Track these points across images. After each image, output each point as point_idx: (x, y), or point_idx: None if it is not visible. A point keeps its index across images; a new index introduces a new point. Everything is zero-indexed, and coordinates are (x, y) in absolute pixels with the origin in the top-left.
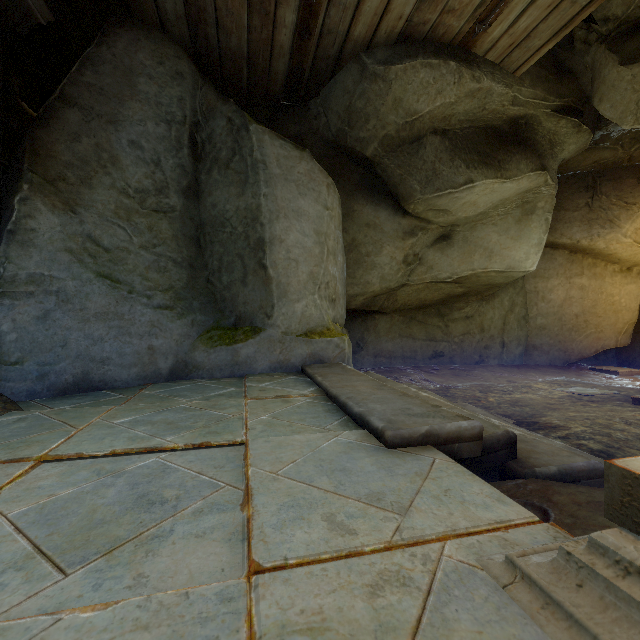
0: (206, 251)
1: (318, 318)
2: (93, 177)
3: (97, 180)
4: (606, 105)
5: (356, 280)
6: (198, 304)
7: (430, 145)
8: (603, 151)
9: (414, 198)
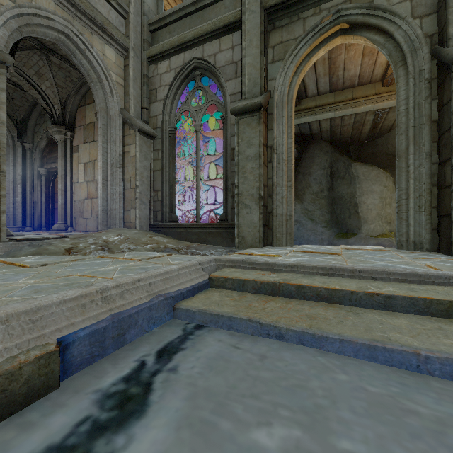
0: (335, 207)
1: (380, 230)
2: (305, 192)
3: (306, 192)
4: None
5: None
6: (333, 225)
7: None
8: None
9: None
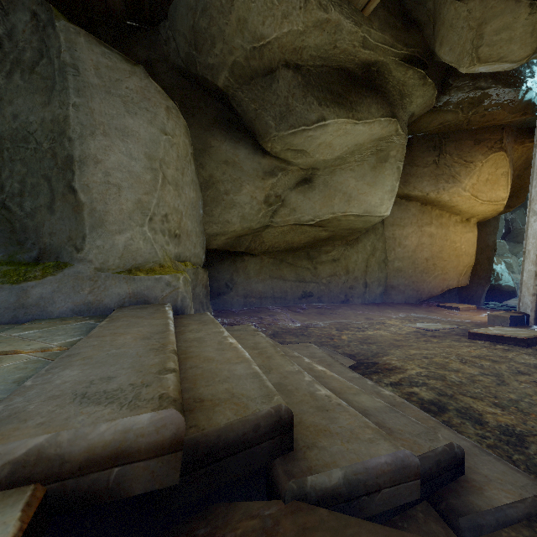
0: (3, 170)
1: (149, 253)
2: None
3: None
4: (446, 48)
5: (214, 218)
6: None
7: (283, 79)
8: (447, 114)
9: (270, 135)
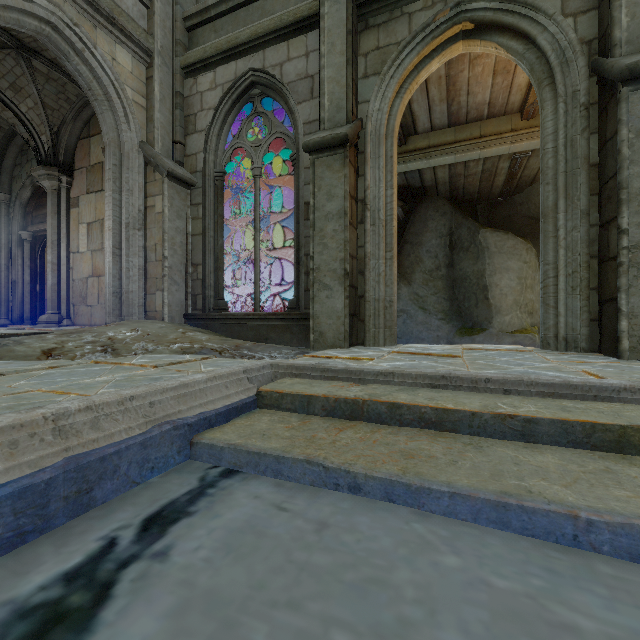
0: (457, 292)
1: (519, 324)
2: (414, 269)
3: (416, 270)
4: None
5: None
6: (454, 317)
7: None
8: None
9: None
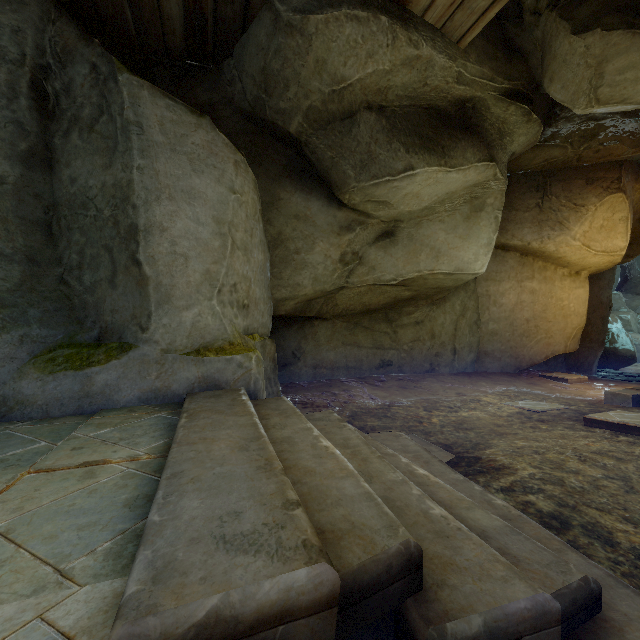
0: (61, 241)
1: (217, 330)
2: None
3: None
4: (557, 86)
5: (283, 281)
6: (38, 312)
7: (364, 123)
8: (553, 149)
9: (348, 186)
